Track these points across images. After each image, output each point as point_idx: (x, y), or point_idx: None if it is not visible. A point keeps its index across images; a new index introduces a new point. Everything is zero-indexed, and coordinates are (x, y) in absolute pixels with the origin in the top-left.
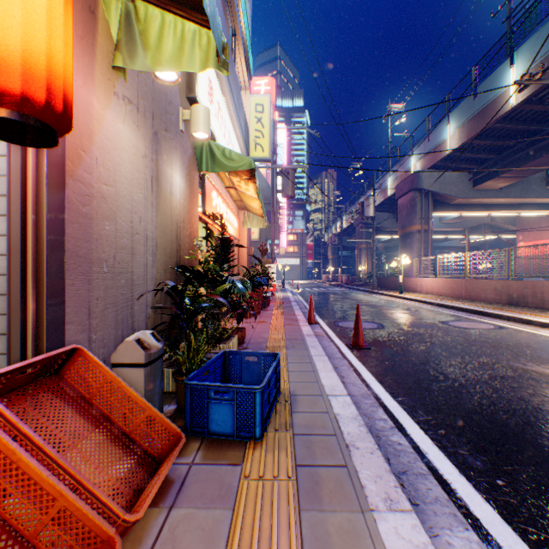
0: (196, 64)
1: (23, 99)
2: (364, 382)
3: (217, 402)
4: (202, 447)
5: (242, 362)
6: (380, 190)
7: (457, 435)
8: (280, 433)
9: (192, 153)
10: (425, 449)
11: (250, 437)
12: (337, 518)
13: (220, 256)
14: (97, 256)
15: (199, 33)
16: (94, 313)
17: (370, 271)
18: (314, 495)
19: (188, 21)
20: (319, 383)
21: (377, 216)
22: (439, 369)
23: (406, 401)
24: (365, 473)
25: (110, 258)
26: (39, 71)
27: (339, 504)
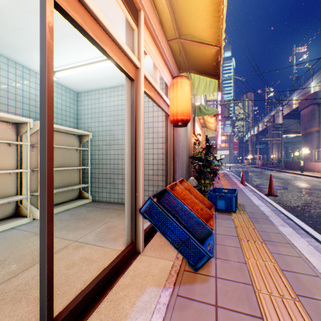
0: (210, 91)
1: (186, 120)
2: (273, 206)
3: (219, 199)
4: (216, 211)
5: (220, 192)
6: (287, 105)
7: (317, 223)
8: (241, 211)
9: (191, 110)
10: (300, 224)
11: (231, 211)
12: (264, 225)
13: (205, 152)
14: (179, 153)
15: (211, 81)
16: (179, 171)
17: (279, 158)
18: (256, 222)
19: (208, 78)
20: (253, 202)
21: (285, 122)
22: (317, 206)
23: (294, 213)
24: (274, 221)
25: (180, 154)
26: (188, 113)
27: (265, 224)
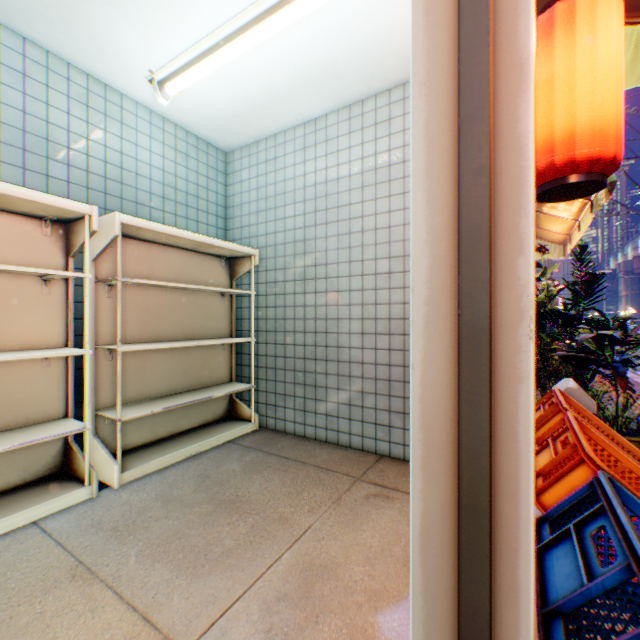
0: None
1: (609, 160)
2: None
3: None
4: None
5: None
6: None
7: None
8: None
9: None
10: None
11: None
12: None
13: (578, 297)
14: None
15: None
16: None
17: None
18: None
19: None
20: None
21: None
22: None
23: None
24: None
25: None
26: (617, 132)
27: None
